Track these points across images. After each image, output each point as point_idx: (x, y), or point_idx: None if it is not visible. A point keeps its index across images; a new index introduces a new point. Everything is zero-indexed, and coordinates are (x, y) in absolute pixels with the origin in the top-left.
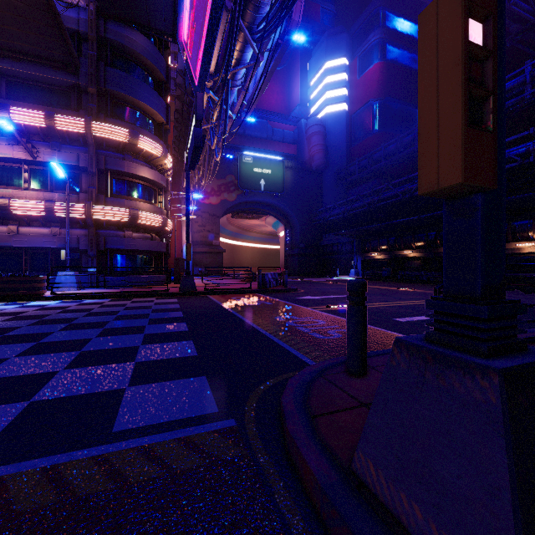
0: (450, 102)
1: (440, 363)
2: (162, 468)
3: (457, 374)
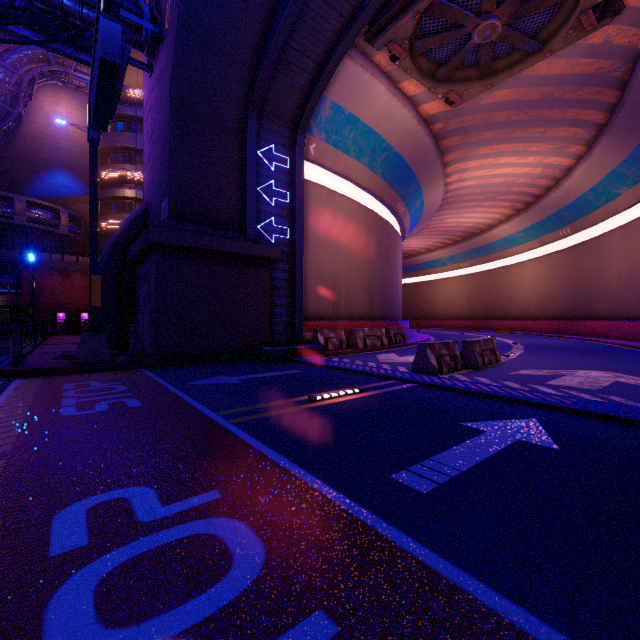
0: (99, 294)
1: (95, 335)
2: (38, 381)
3: (99, 336)
